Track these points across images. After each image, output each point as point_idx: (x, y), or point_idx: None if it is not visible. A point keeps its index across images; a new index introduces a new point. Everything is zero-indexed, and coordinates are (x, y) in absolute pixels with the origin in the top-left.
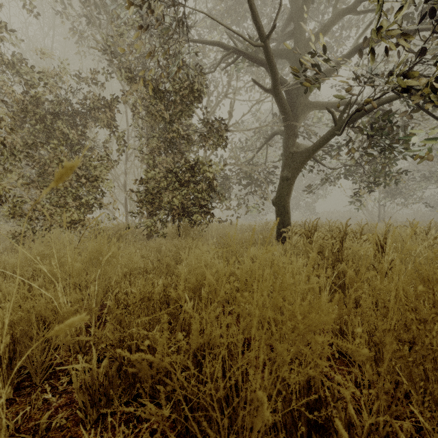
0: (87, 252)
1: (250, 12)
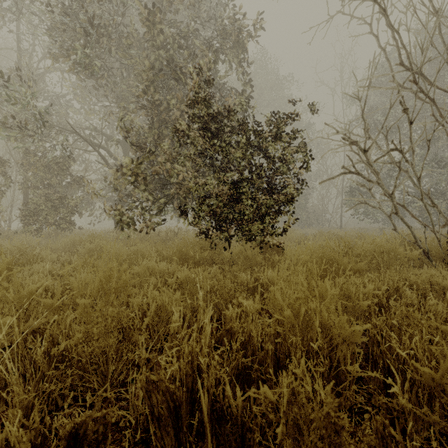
0: (20, 239)
1: (90, 143)
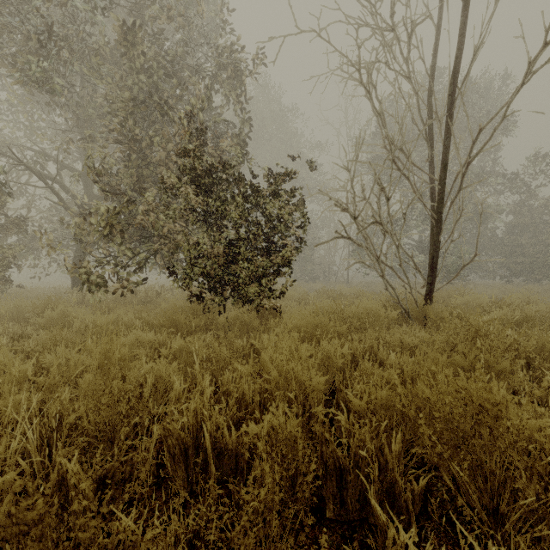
0: None
1: (39, 176)
